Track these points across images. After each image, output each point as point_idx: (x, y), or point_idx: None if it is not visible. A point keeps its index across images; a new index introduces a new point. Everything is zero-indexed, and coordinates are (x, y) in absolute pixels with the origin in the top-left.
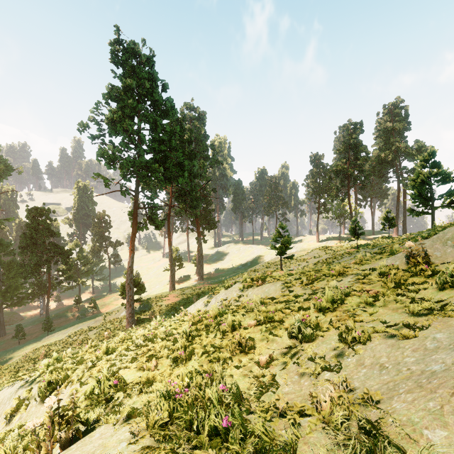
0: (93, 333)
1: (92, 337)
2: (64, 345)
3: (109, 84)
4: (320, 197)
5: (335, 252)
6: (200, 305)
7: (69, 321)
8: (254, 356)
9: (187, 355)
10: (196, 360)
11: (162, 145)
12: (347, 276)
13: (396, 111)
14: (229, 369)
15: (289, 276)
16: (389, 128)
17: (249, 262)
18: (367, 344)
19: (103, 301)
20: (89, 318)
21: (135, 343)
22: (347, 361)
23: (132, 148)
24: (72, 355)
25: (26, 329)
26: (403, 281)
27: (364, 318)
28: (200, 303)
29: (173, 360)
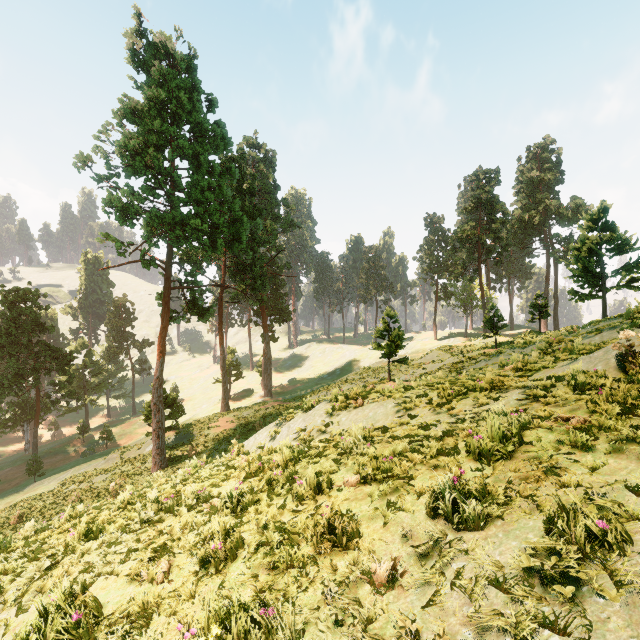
0: (102, 480)
1: (99, 486)
2: (54, 500)
3: (124, 95)
4: (439, 276)
5: (466, 354)
6: (263, 438)
7: (69, 460)
8: (361, 558)
9: (228, 551)
10: (245, 559)
11: (206, 191)
12: (507, 390)
13: (545, 155)
14: (310, 589)
15: (406, 390)
16: (535, 178)
17: (338, 370)
18: (630, 554)
19: (123, 428)
20: (100, 455)
21: (140, 517)
22: (598, 604)
23: (160, 195)
24: (32, 536)
25: (2, 473)
26: (632, 400)
27: (582, 479)
28: (263, 434)
29: (200, 559)
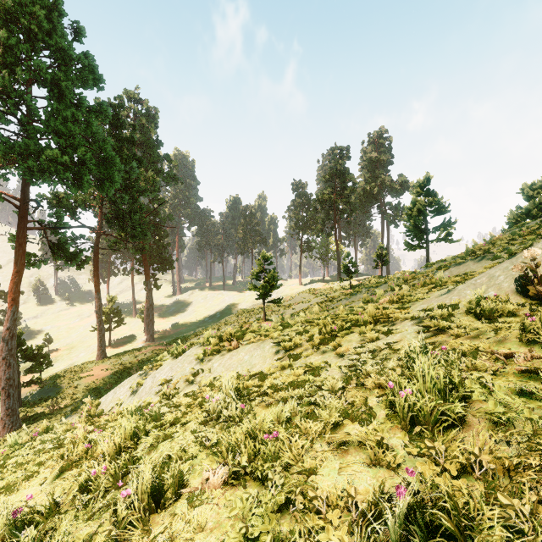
0: None
1: None
2: None
3: None
4: (303, 232)
5: (328, 295)
6: (124, 391)
7: None
8: None
9: None
10: None
11: (69, 123)
12: (394, 323)
13: (381, 141)
14: None
15: (284, 329)
16: (374, 158)
17: (218, 313)
18: None
19: None
20: None
21: None
22: None
23: (9, 121)
24: None
25: None
26: None
27: None
28: (125, 387)
29: None
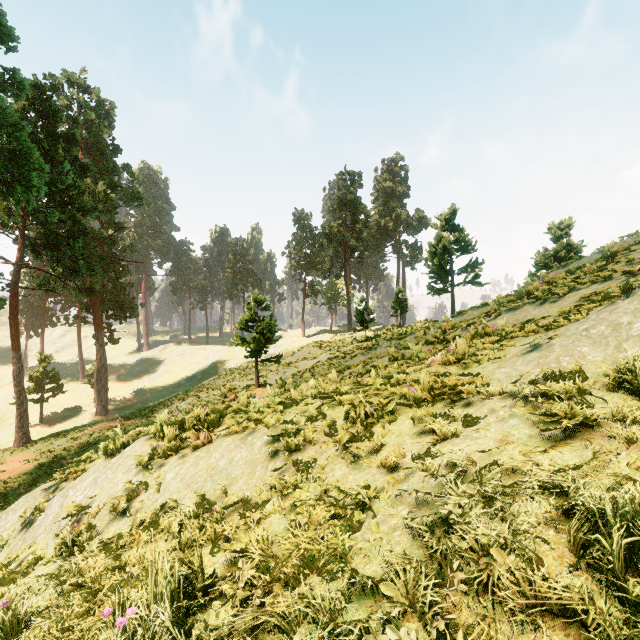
0: None
1: None
2: None
3: None
4: (307, 273)
5: (340, 349)
6: (13, 521)
7: None
8: None
9: None
10: None
11: None
12: (469, 401)
13: (397, 169)
14: None
15: (285, 407)
16: (389, 189)
17: (199, 374)
18: None
19: None
20: None
21: None
22: None
23: None
24: None
25: None
26: None
27: None
28: (17, 512)
29: None
